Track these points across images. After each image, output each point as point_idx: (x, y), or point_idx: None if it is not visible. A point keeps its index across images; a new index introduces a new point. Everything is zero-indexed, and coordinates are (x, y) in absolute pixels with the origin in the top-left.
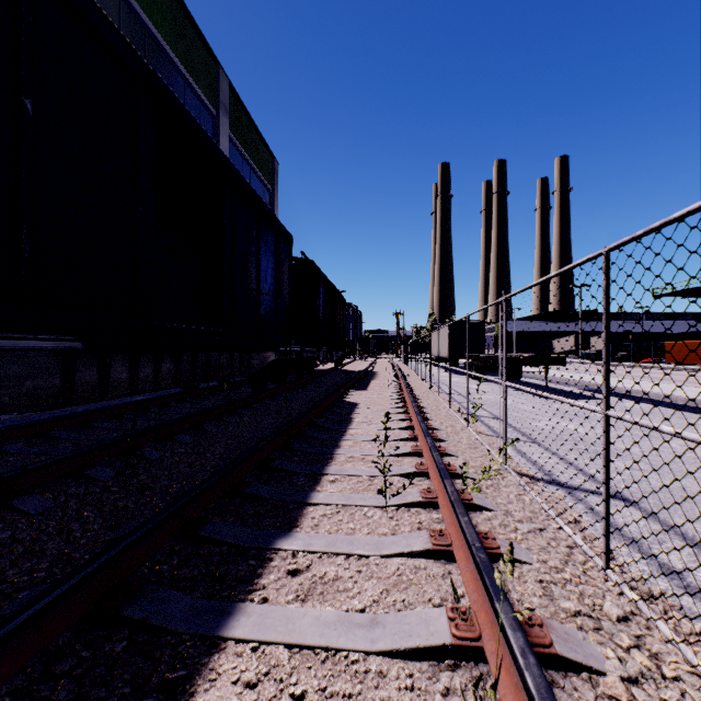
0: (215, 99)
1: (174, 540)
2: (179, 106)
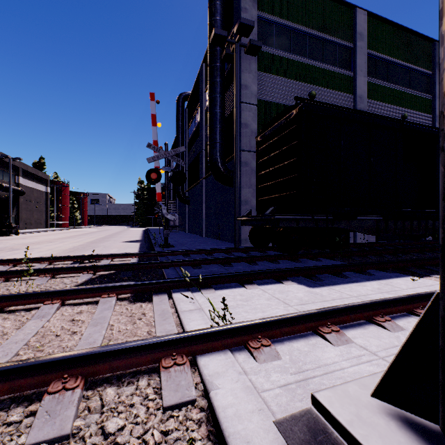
0: (431, 64)
1: (415, 267)
2: (412, 128)
